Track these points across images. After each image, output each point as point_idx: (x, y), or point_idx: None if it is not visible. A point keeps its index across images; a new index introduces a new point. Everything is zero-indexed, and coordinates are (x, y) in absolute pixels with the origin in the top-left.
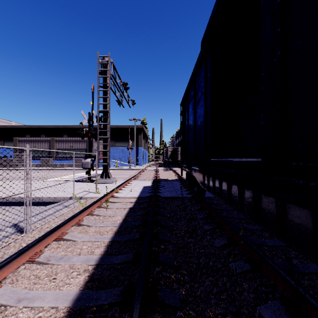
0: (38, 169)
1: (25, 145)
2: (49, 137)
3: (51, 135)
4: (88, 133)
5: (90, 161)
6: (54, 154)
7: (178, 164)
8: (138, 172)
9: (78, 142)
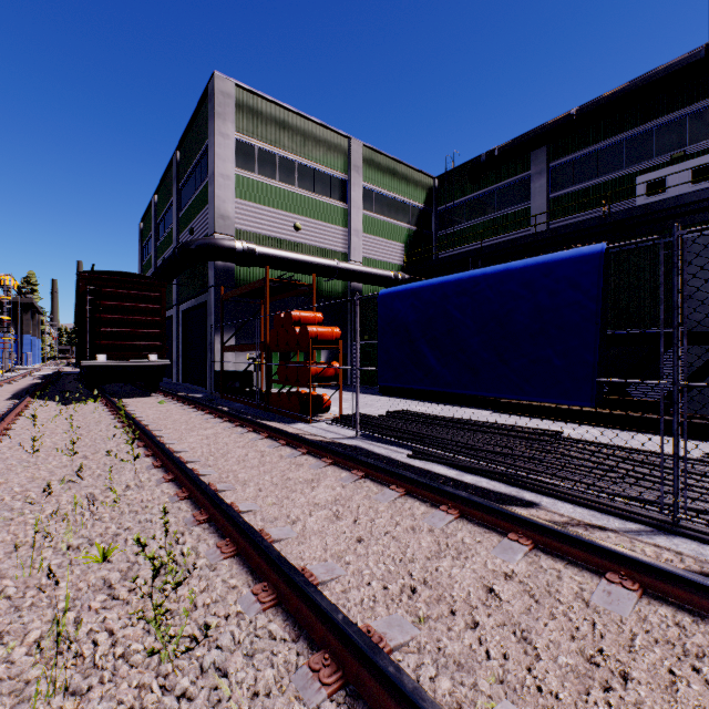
0: None
1: None
2: None
3: None
4: None
5: None
6: None
7: None
8: None
9: None
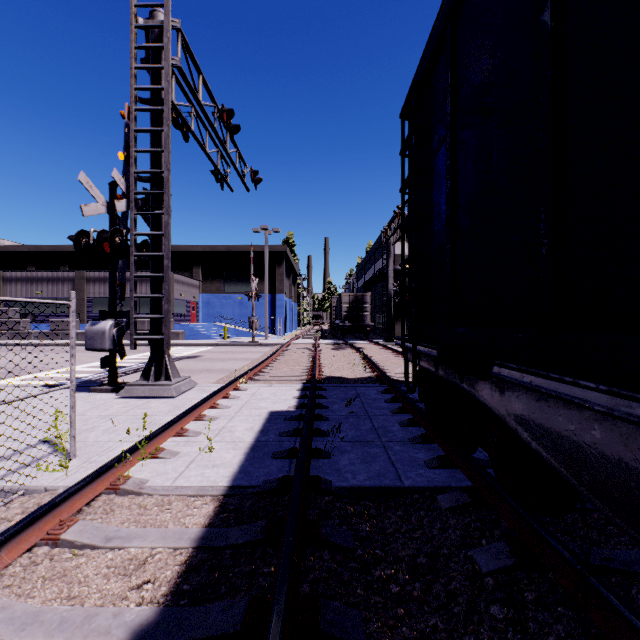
0: (39, 345)
1: (17, 289)
2: (72, 271)
3: (83, 268)
4: (102, 243)
5: (111, 328)
6: (85, 309)
7: (365, 332)
8: (269, 354)
9: (139, 282)
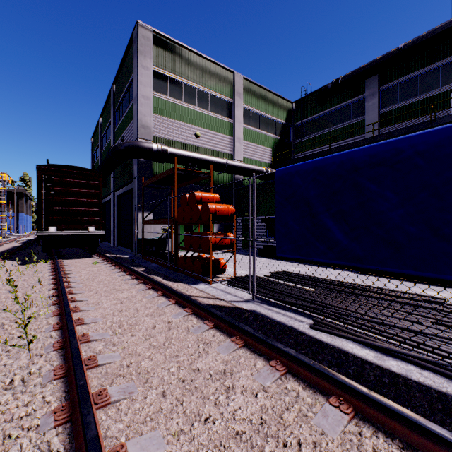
0: None
1: None
2: None
3: None
4: None
5: None
6: None
7: None
8: None
9: None
